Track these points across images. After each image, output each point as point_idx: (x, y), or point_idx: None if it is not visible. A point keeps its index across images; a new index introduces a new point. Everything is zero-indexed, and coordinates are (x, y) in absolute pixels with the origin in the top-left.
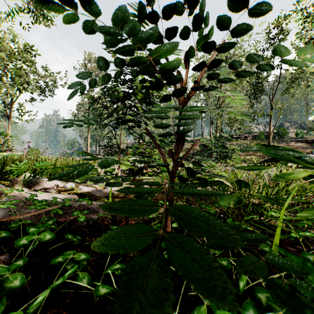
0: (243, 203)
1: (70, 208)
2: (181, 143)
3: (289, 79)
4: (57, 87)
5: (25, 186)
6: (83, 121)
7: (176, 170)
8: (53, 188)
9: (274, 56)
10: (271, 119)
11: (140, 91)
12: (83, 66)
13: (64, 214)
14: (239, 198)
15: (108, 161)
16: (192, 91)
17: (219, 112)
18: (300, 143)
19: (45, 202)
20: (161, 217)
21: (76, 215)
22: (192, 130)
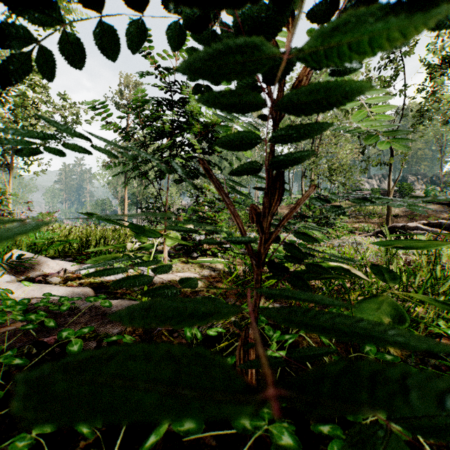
0: (407, 321)
1: (73, 313)
2: (277, 193)
3: (417, 111)
4: (80, 123)
5: (12, 272)
6: (62, 143)
7: (268, 249)
8: (57, 275)
9: (396, 78)
10: (391, 170)
11: (198, 121)
12: (117, 94)
13: (58, 327)
14: (395, 307)
15: (18, 230)
16: (300, 81)
17: (315, 160)
18: (431, 205)
19: (21, 306)
20: (233, 330)
21: (65, 337)
22: (310, 156)
